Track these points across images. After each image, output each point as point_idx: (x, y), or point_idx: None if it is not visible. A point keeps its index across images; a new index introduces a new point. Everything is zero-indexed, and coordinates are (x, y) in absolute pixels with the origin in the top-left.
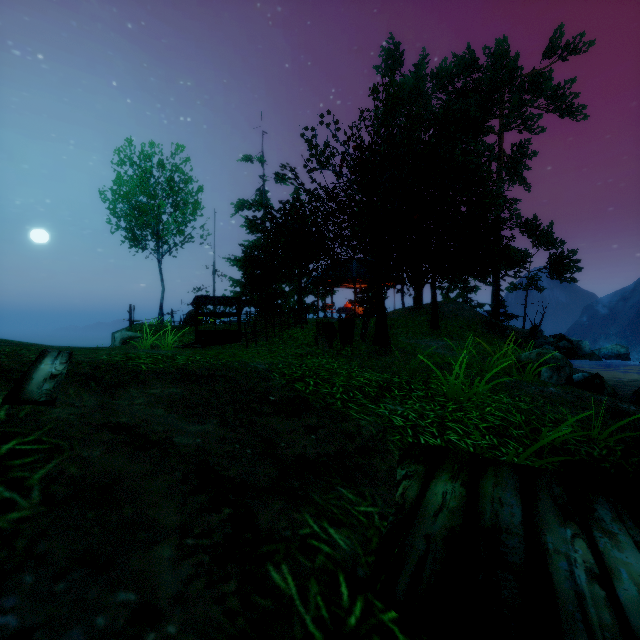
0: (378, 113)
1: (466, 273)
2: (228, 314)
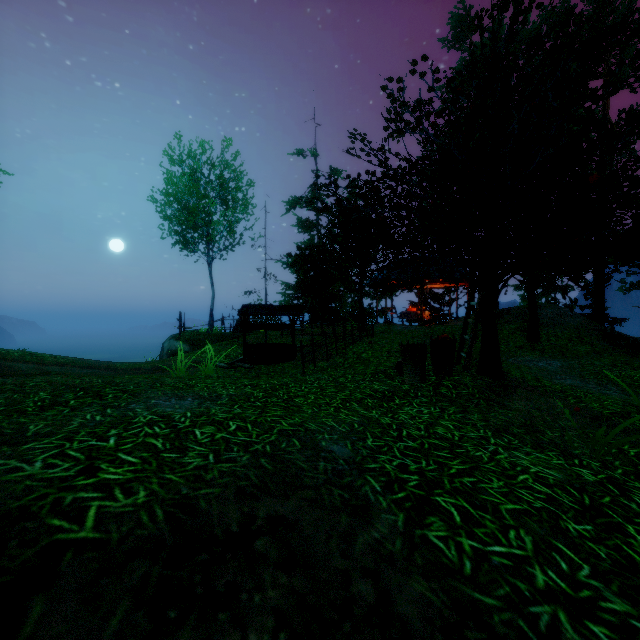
0: (443, 92)
1: (581, 270)
2: (280, 326)
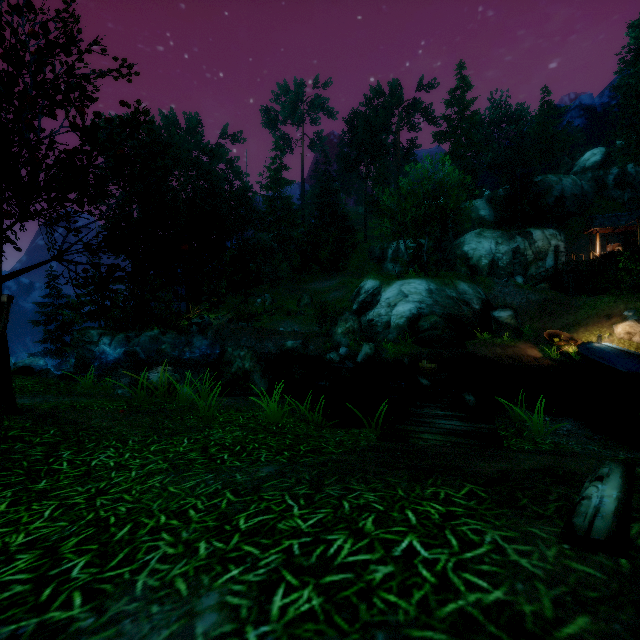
0: None
1: None
2: None
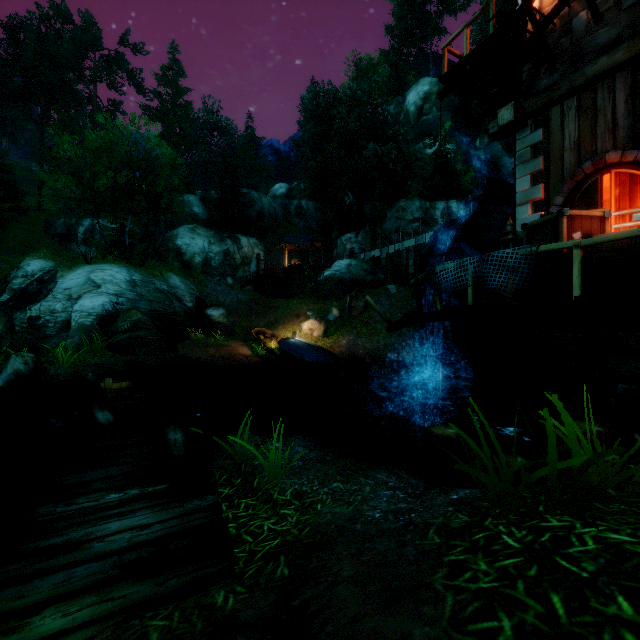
0: None
1: None
2: None
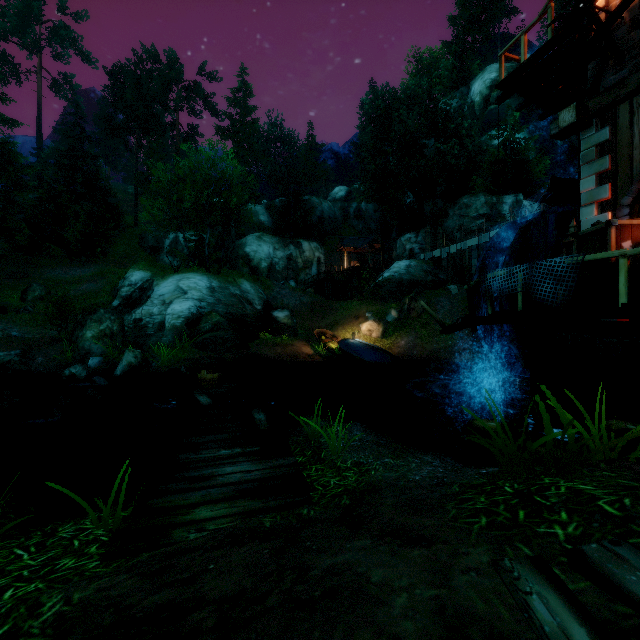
0: None
1: None
2: None
